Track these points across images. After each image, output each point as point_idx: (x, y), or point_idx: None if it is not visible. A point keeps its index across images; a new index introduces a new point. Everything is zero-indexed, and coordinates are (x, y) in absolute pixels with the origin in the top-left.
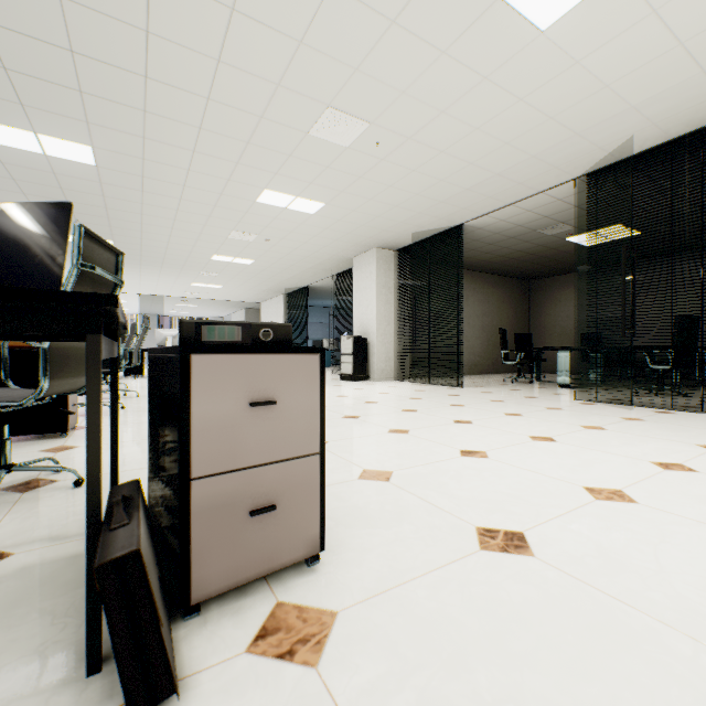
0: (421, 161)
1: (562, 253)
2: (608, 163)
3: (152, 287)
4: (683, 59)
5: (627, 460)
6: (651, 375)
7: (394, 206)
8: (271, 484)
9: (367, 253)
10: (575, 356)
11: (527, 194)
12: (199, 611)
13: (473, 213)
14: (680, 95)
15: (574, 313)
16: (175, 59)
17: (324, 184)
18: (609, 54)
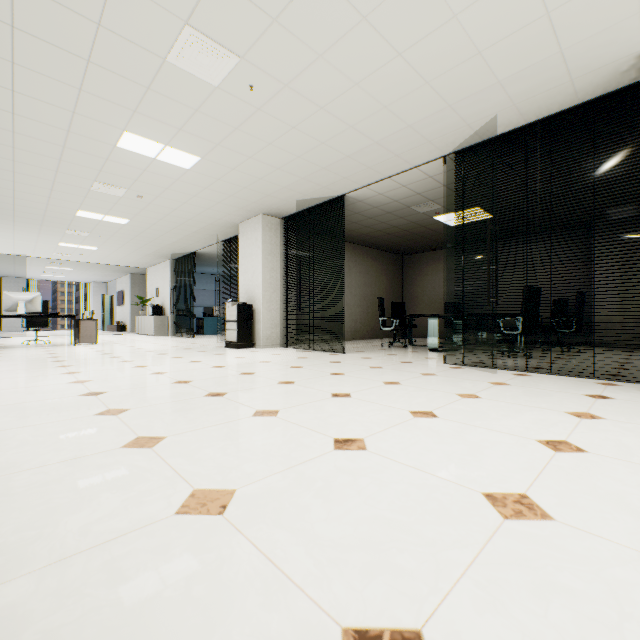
0: (301, 117)
1: (430, 231)
2: (473, 143)
3: (9, 245)
4: (547, 32)
5: (514, 440)
6: (498, 339)
7: (276, 169)
8: None
9: (253, 219)
10: (439, 323)
11: (403, 168)
12: None
13: (354, 184)
14: (539, 75)
15: (439, 285)
16: None
17: (196, 133)
18: (485, 12)
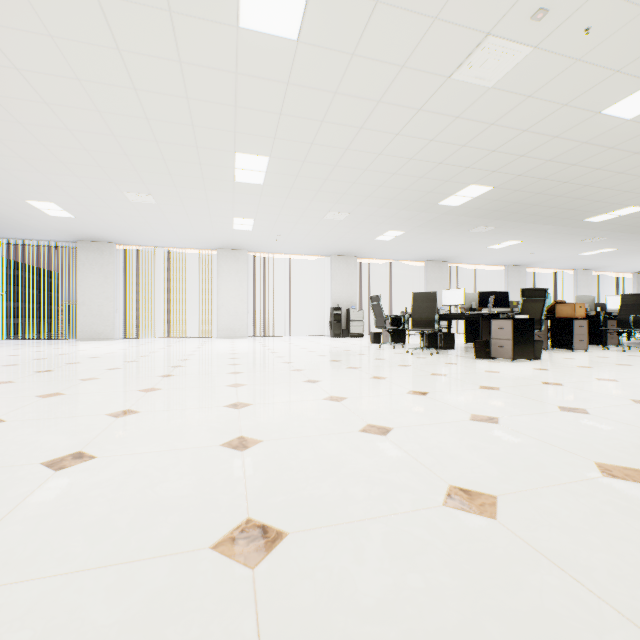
0: None
1: None
2: None
3: None
4: None
5: None
6: None
7: None
8: (502, 343)
9: None
10: None
11: None
12: (492, 359)
13: None
14: None
15: None
16: (605, 182)
17: None
18: None
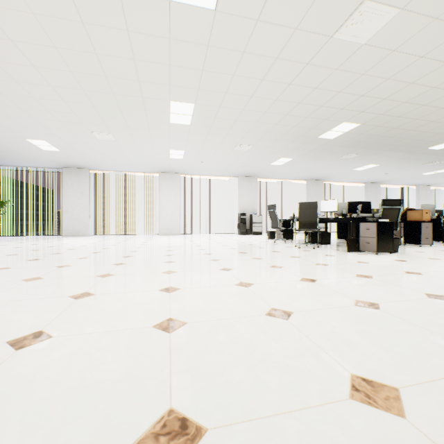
0: None
1: None
2: None
3: None
4: None
5: None
6: None
7: None
8: (368, 240)
9: None
10: None
11: None
12: (360, 252)
13: None
14: None
15: None
16: None
17: None
18: None
